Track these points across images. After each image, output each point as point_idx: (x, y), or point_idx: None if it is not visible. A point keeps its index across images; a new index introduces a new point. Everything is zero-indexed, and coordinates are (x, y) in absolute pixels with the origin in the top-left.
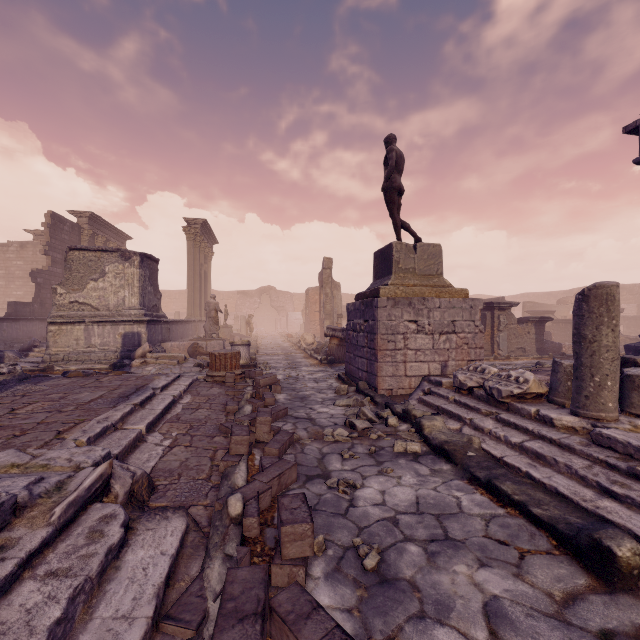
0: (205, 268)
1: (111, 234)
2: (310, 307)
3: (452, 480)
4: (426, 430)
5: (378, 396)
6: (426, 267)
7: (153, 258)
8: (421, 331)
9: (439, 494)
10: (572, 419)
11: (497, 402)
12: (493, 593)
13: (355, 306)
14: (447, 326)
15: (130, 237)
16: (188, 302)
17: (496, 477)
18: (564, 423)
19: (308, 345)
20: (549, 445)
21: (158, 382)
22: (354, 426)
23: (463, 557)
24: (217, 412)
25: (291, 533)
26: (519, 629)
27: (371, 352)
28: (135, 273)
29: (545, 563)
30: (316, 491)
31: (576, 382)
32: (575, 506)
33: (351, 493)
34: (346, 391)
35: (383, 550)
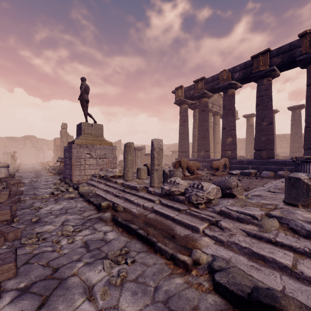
0: None
1: None
2: (56, 148)
3: (80, 202)
4: (80, 190)
5: (71, 183)
6: (96, 133)
7: None
8: (92, 157)
9: (72, 205)
10: (122, 181)
11: (108, 179)
12: (69, 218)
13: (66, 147)
14: (102, 155)
15: None
16: None
17: (91, 197)
18: (120, 182)
19: (50, 167)
20: (112, 188)
21: None
22: (53, 193)
23: (67, 215)
24: None
25: (2, 213)
26: (70, 222)
27: (70, 166)
28: None
29: (89, 212)
30: (24, 211)
31: (124, 170)
32: (107, 200)
33: (39, 209)
34: (59, 183)
35: (41, 218)
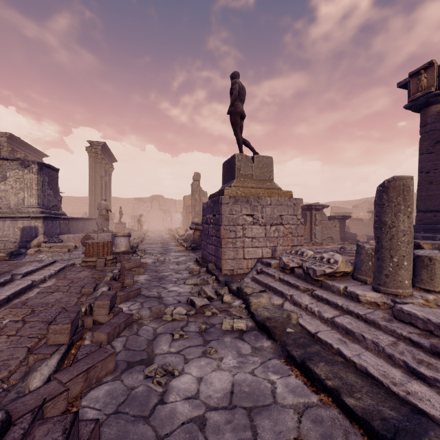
0: (106, 179)
1: (29, 152)
2: (186, 209)
3: (270, 359)
4: (253, 307)
5: (221, 275)
6: (261, 174)
7: (52, 167)
8: (256, 223)
9: (255, 379)
10: (375, 295)
11: (313, 280)
12: None
13: (207, 204)
14: (276, 219)
15: (46, 155)
16: (90, 204)
17: (310, 358)
18: (368, 299)
19: (180, 236)
20: (356, 320)
21: (25, 268)
22: (194, 304)
23: None
24: (72, 295)
25: None
26: None
27: (217, 240)
28: (33, 178)
29: None
30: (130, 383)
31: (377, 262)
32: (386, 391)
33: (166, 383)
34: (198, 271)
35: None
